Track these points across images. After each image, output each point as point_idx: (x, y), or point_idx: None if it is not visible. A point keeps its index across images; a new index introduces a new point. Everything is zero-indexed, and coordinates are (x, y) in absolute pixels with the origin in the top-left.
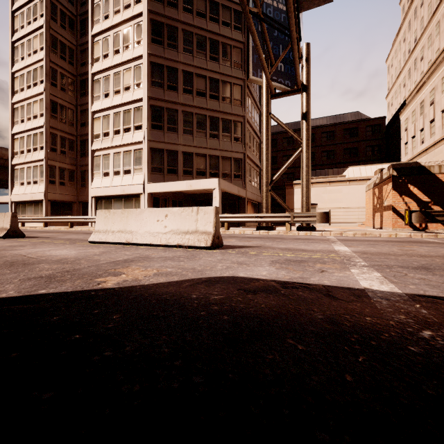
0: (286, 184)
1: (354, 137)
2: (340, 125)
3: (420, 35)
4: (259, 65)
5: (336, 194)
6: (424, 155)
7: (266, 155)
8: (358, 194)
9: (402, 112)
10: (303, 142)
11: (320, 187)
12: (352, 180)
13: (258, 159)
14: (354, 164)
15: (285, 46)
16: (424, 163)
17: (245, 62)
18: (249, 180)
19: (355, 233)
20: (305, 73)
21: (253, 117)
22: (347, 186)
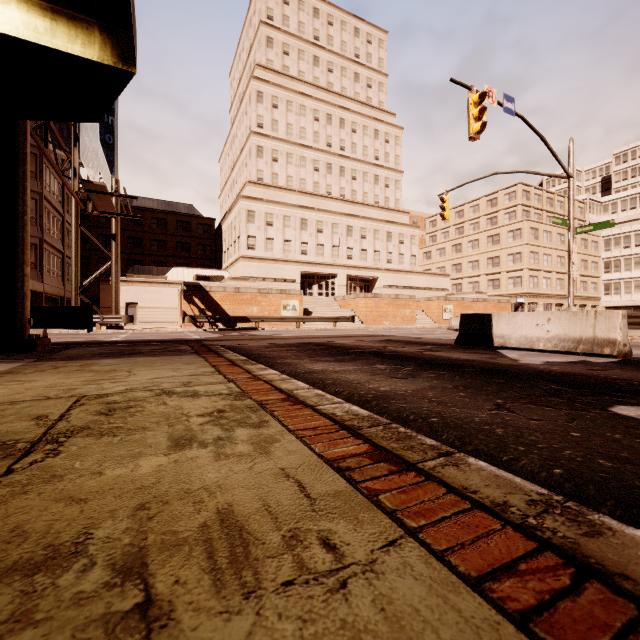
0: (102, 280)
1: (187, 232)
2: (173, 215)
3: (236, 162)
4: (64, 137)
5: (157, 295)
6: (233, 267)
7: (75, 263)
8: (177, 296)
9: (223, 222)
10: (113, 258)
11: (141, 287)
12: (171, 282)
13: (60, 242)
14: (187, 260)
15: (100, 125)
16: (202, 284)
17: (43, 127)
18: (47, 270)
19: (152, 330)
20: (115, 203)
21: (53, 190)
22: (168, 288)
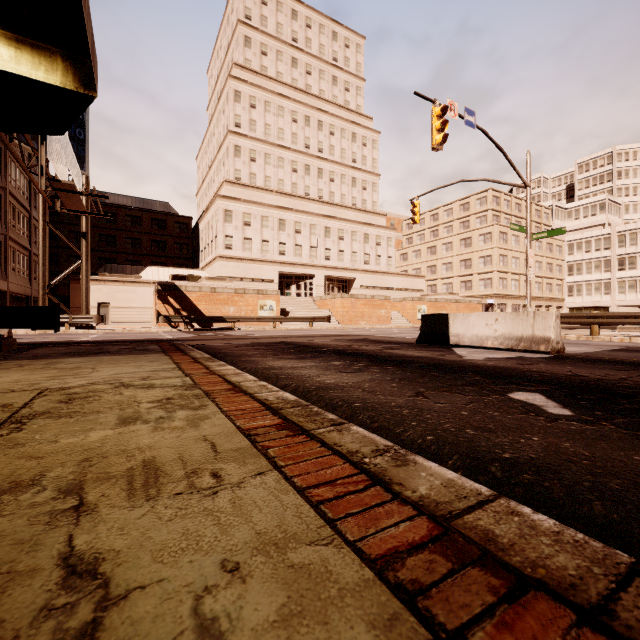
0: (72, 279)
1: (163, 230)
2: (148, 213)
3: (213, 161)
4: None
5: (131, 294)
6: (210, 267)
7: (43, 261)
8: (152, 296)
9: (200, 221)
10: (83, 256)
11: (114, 286)
12: (146, 282)
13: (27, 239)
14: (163, 258)
15: None
16: (177, 283)
17: None
18: (13, 268)
19: (124, 330)
20: (85, 201)
21: (19, 185)
22: (142, 287)
